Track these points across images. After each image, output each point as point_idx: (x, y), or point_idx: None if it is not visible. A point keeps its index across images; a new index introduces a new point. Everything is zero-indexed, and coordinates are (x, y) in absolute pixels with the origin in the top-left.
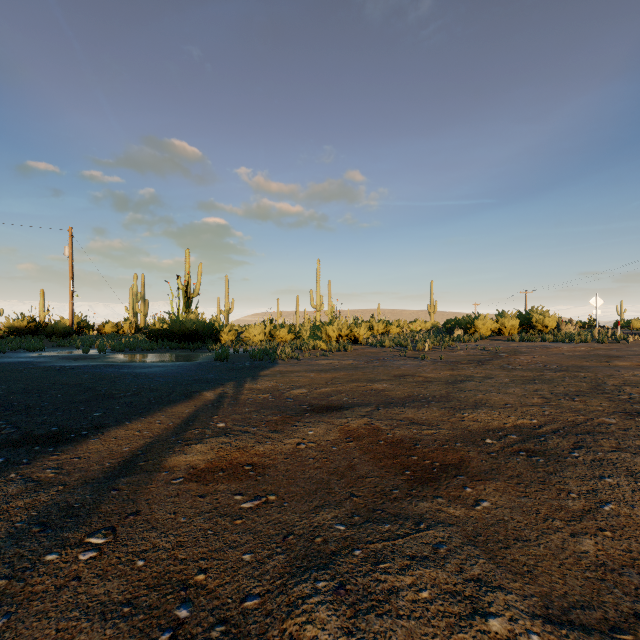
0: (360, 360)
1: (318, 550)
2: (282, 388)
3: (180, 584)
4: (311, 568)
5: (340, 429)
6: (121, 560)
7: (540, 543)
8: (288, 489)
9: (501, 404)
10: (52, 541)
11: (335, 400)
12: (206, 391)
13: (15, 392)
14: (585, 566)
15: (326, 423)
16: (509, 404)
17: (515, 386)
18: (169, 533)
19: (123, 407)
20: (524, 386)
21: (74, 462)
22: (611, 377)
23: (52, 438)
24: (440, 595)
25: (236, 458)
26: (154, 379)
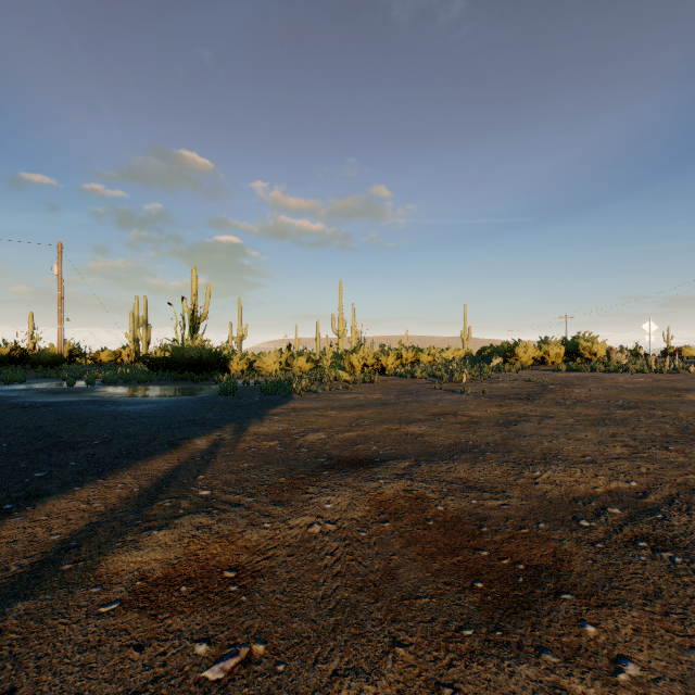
0: (389, 394)
1: None
2: (295, 432)
3: None
4: None
5: (370, 499)
6: None
7: None
8: (288, 626)
9: (578, 456)
10: None
11: (362, 450)
12: (197, 437)
13: None
14: None
15: (350, 488)
16: (588, 456)
17: (584, 429)
18: None
19: (80, 462)
20: (596, 429)
21: None
22: None
23: None
24: None
25: (214, 556)
26: (137, 420)
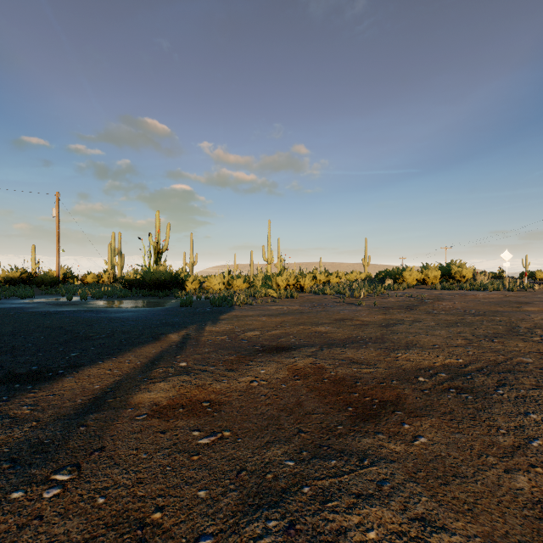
0: (305, 306)
1: (269, 487)
2: (238, 330)
3: (137, 523)
4: (262, 506)
5: (289, 368)
6: (83, 497)
7: (477, 480)
8: (242, 425)
9: (430, 345)
10: (20, 478)
11: (284, 341)
12: (171, 333)
13: (4, 334)
14: (522, 504)
15: (276, 362)
16: (437, 345)
17: (440, 329)
18: (130, 469)
19: (97, 348)
20: (448, 329)
21: (49, 399)
22: (523, 321)
23: (32, 376)
24: (387, 536)
25: (195, 395)
26: (126, 323)
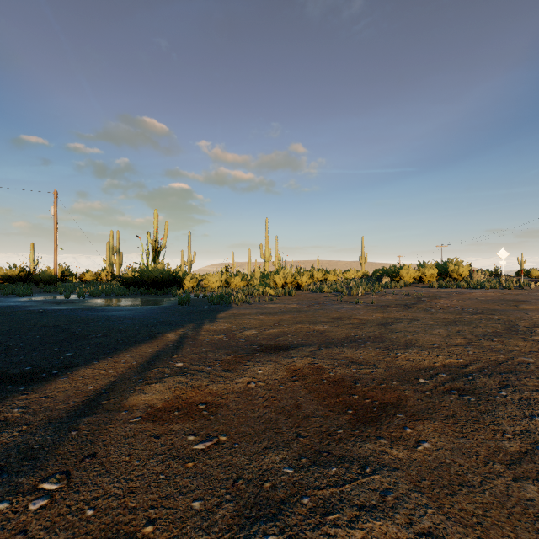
0: (303, 304)
1: (267, 497)
2: (235, 329)
3: (127, 538)
4: (260, 519)
5: (287, 368)
6: (71, 509)
7: (485, 489)
8: (239, 429)
9: (429, 344)
10: (5, 487)
11: (282, 340)
12: (168, 332)
13: None
14: (534, 516)
15: (274, 362)
16: (436, 344)
17: (439, 327)
18: (122, 478)
19: (93, 347)
20: (447, 327)
21: (41, 401)
22: (522, 319)
23: (25, 377)
24: None
25: (191, 397)
26: (123, 321)
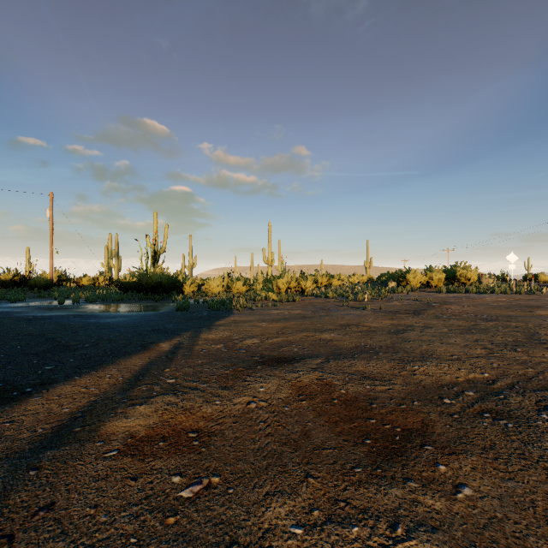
0: (307, 310)
1: None
2: (235, 338)
3: None
4: None
5: (292, 385)
6: None
7: None
8: (235, 466)
9: (447, 355)
10: None
11: (286, 351)
12: (162, 342)
13: None
14: None
15: (277, 378)
16: (455, 355)
17: (455, 336)
18: (80, 543)
19: (77, 359)
20: (463, 336)
21: (4, 428)
22: (541, 327)
23: None
24: None
25: (181, 422)
26: (116, 329)
